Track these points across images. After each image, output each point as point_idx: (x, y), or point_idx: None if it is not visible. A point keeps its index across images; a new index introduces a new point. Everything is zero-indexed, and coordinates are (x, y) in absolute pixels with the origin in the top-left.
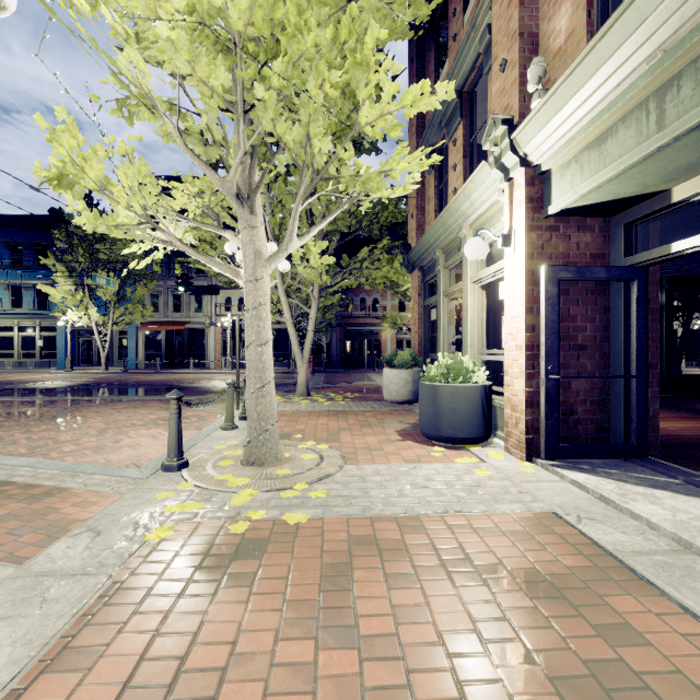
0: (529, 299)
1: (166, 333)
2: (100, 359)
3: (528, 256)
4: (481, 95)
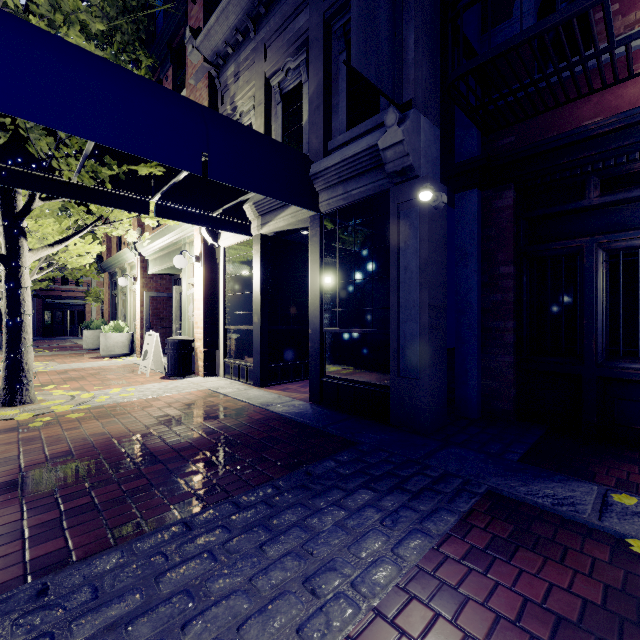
0: (142, 302)
1: None
2: None
3: (142, 287)
4: None
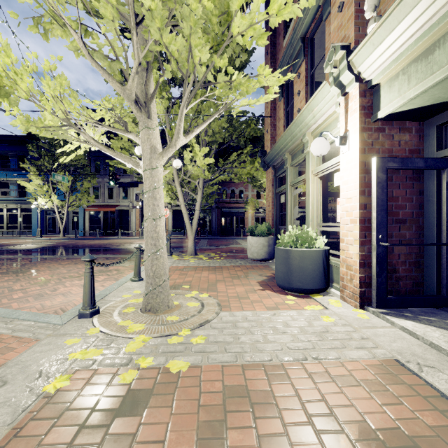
0: (362, 184)
1: (104, 212)
2: (60, 229)
3: (361, 151)
4: (317, 44)
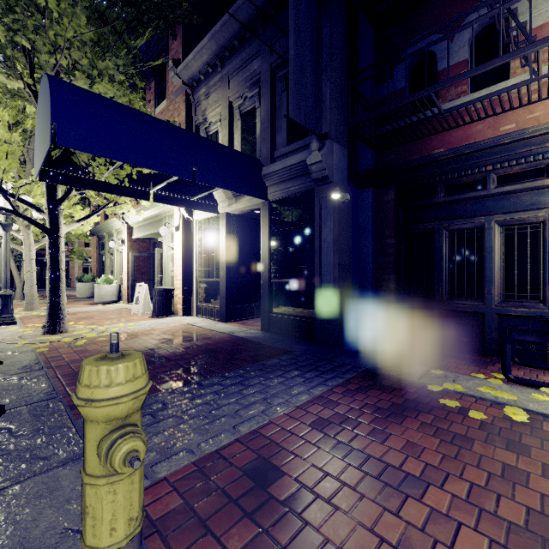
0: (128, 260)
1: None
2: None
3: (128, 248)
4: None
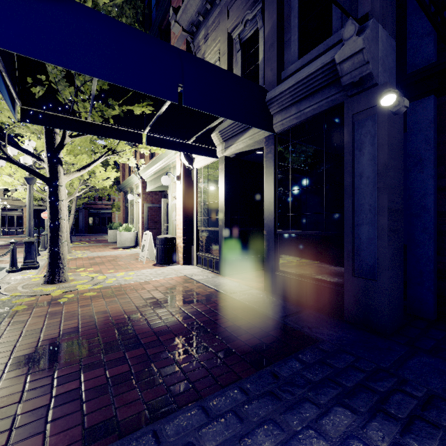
0: (143, 210)
1: None
2: None
3: (143, 200)
4: None
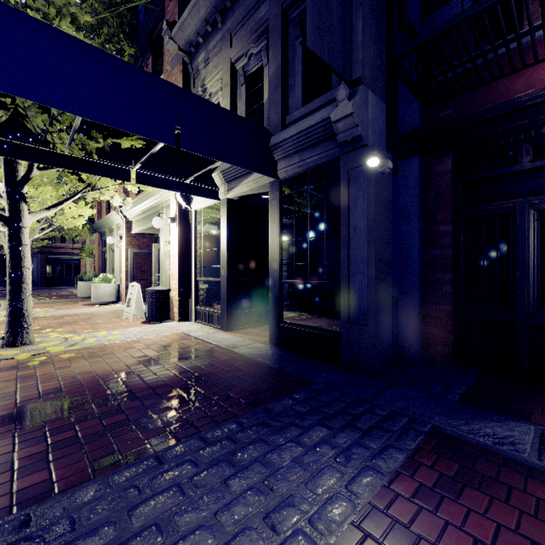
0: (127, 257)
1: None
2: None
3: (127, 244)
4: None
